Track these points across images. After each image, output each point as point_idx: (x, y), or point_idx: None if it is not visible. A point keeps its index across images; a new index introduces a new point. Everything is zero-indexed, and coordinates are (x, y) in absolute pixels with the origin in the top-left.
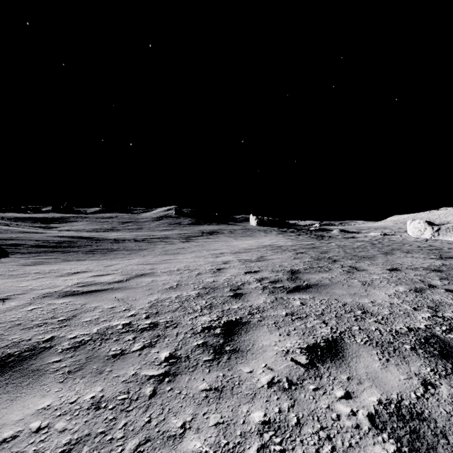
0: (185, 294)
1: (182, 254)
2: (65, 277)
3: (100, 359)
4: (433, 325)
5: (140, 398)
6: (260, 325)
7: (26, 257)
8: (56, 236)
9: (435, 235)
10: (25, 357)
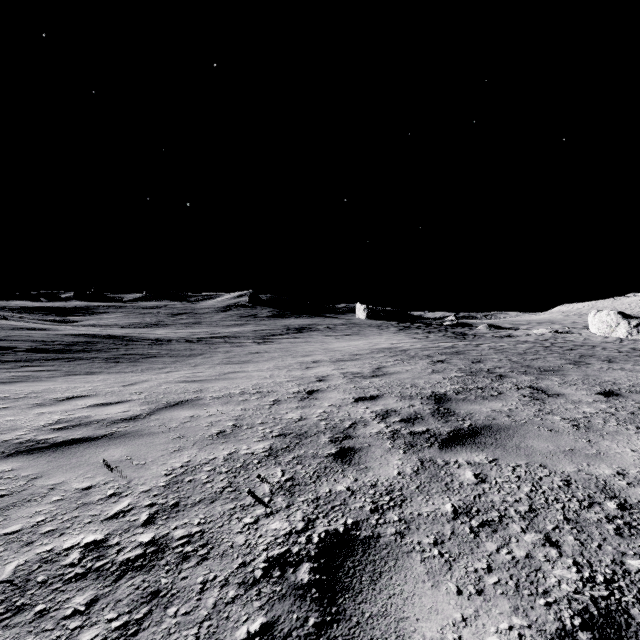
0: (243, 451)
1: (255, 363)
2: (44, 408)
3: None
4: None
5: None
6: (404, 550)
7: (7, 368)
8: (68, 334)
9: (633, 333)
10: None
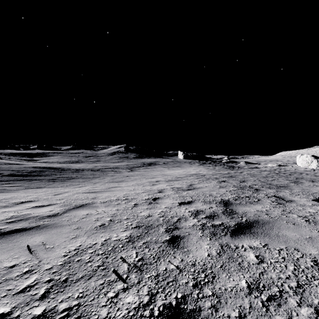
0: (114, 238)
1: (126, 182)
2: (6, 209)
3: None
4: None
5: None
6: None
7: None
8: (31, 166)
9: None
10: None
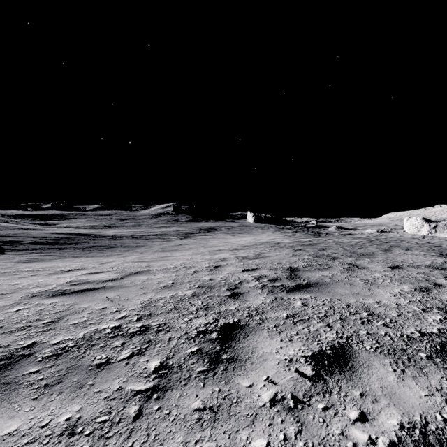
0: (180, 294)
1: (180, 251)
2: (58, 275)
3: (83, 369)
4: (446, 329)
5: (123, 421)
6: (260, 328)
7: (22, 254)
8: (54, 232)
9: (432, 232)
10: (0, 367)
